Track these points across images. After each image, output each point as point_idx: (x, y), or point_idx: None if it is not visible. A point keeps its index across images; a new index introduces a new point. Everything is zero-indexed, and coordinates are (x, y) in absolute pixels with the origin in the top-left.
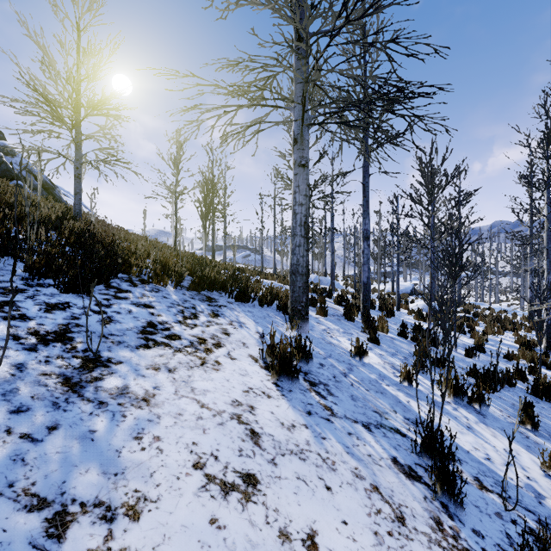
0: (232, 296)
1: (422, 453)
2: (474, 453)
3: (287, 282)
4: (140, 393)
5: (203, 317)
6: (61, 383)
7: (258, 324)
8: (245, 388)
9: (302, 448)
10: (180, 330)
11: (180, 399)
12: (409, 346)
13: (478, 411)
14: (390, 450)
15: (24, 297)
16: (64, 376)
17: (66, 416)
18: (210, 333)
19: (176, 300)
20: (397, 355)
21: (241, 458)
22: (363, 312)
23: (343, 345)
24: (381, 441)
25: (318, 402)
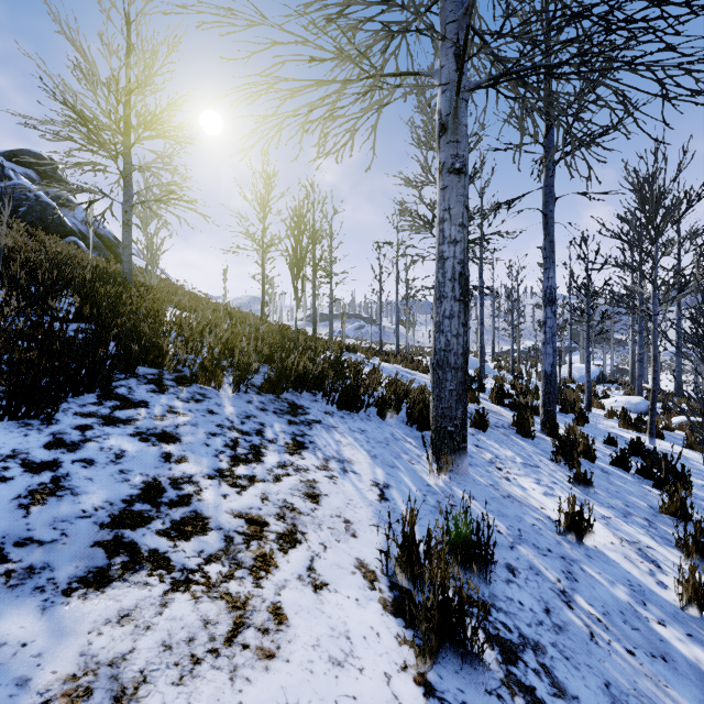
0: (333, 401)
1: None
2: None
3: (416, 367)
4: None
5: (273, 454)
6: None
7: (376, 460)
8: None
9: None
10: (213, 498)
11: None
12: (640, 489)
13: None
14: None
15: None
16: None
17: None
18: (278, 500)
19: (231, 416)
20: (631, 514)
21: None
22: (545, 420)
23: (533, 500)
24: None
25: None
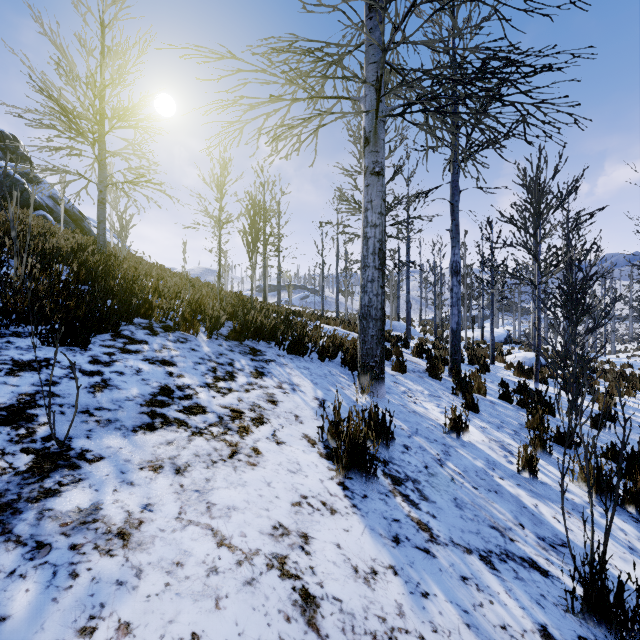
0: (284, 347)
1: (584, 613)
2: None
3: (352, 329)
4: (117, 521)
5: (242, 377)
6: None
7: (317, 385)
8: (296, 498)
9: (392, 627)
10: (206, 397)
11: (184, 528)
12: (516, 414)
13: (635, 519)
14: (532, 610)
15: None
16: None
17: None
18: (249, 402)
19: (209, 353)
20: (504, 427)
21: None
22: (452, 367)
23: (431, 415)
24: (515, 589)
25: (407, 515)
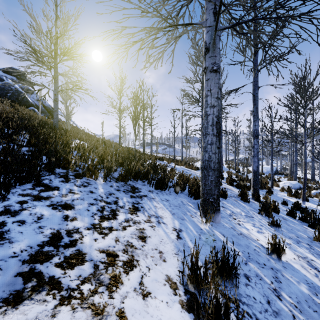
0: (153, 185)
1: None
2: None
3: (191, 167)
4: None
5: (122, 214)
6: None
7: (174, 216)
8: None
9: None
10: (89, 241)
11: None
12: (302, 227)
13: None
14: None
15: None
16: None
17: None
18: (124, 241)
19: (101, 194)
20: (300, 242)
21: None
22: (254, 193)
23: (252, 235)
24: None
25: None
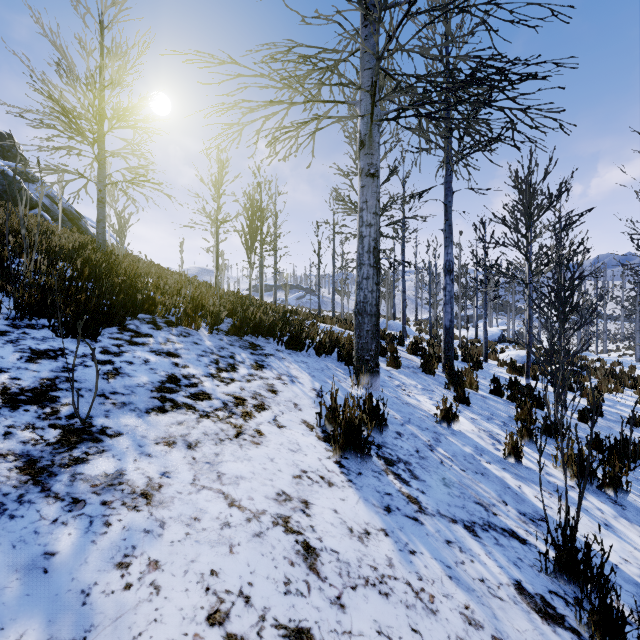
0: (282, 343)
1: (556, 573)
2: (625, 568)
3: (349, 327)
4: (140, 484)
5: (243, 369)
6: (19, 469)
7: (315, 378)
8: (297, 472)
9: (383, 574)
10: (211, 386)
11: (199, 492)
12: (506, 407)
13: (613, 500)
14: (509, 569)
15: (3, 341)
16: (27, 457)
17: (11, 527)
18: (251, 391)
19: (210, 346)
20: (493, 419)
21: (288, 598)
22: (445, 363)
23: (423, 406)
24: (494, 552)
25: (398, 490)
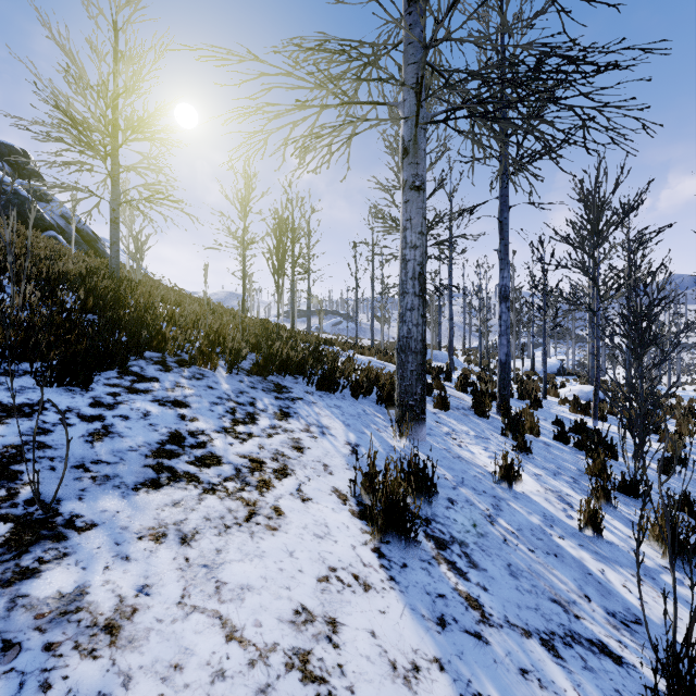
0: (313, 383)
1: None
2: None
3: (389, 359)
4: (105, 609)
5: (265, 419)
6: None
7: (350, 427)
8: (323, 571)
9: None
10: (223, 445)
11: (187, 617)
12: (574, 457)
13: None
14: None
15: None
16: None
17: None
18: (272, 449)
19: (228, 391)
20: (560, 474)
21: None
22: (500, 403)
23: (478, 460)
24: (584, 684)
25: (454, 589)
